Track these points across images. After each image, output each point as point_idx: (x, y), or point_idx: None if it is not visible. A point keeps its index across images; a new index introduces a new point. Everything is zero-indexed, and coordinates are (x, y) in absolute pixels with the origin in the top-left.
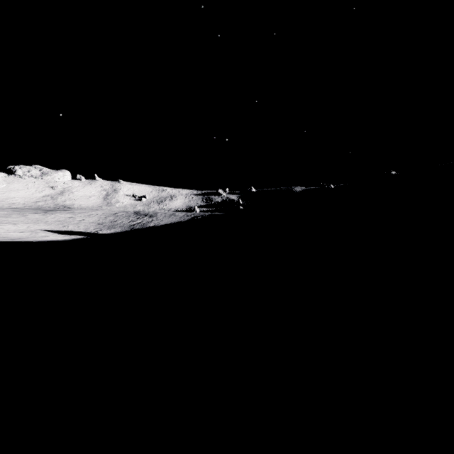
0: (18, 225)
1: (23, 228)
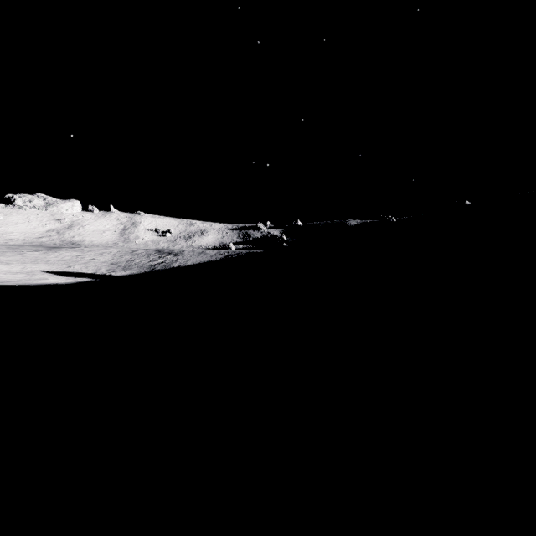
0: (11, 265)
1: (18, 268)
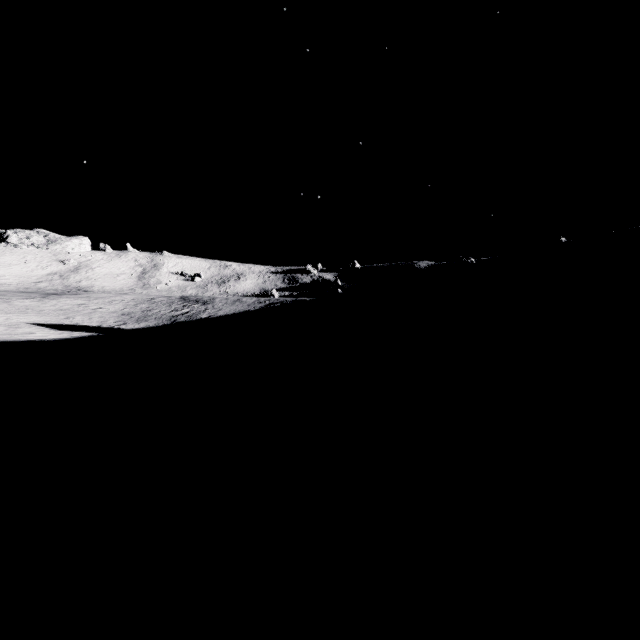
0: None
1: None
